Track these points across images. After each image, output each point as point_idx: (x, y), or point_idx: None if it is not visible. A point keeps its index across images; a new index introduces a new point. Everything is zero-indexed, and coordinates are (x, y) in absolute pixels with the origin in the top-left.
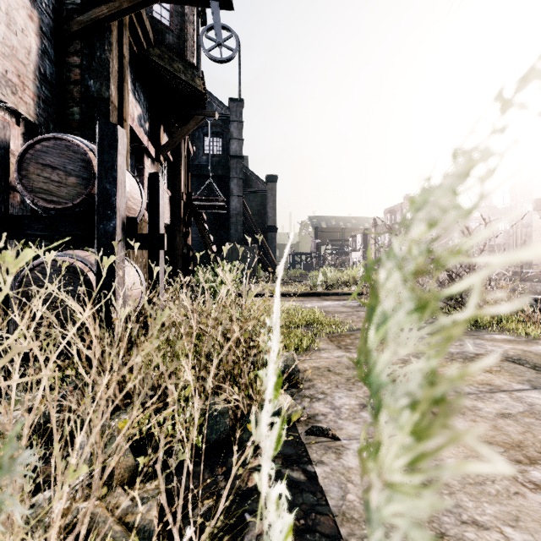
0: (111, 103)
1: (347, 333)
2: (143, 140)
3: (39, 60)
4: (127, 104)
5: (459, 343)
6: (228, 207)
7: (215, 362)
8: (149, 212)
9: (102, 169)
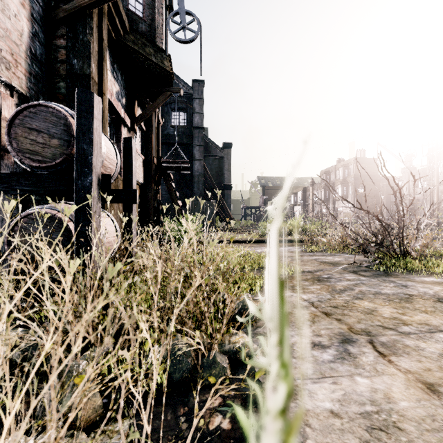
0: (91, 79)
1: (293, 275)
2: (120, 112)
3: (30, 41)
4: (106, 80)
5: (393, 285)
6: (191, 169)
7: (177, 310)
8: (123, 171)
9: (80, 131)
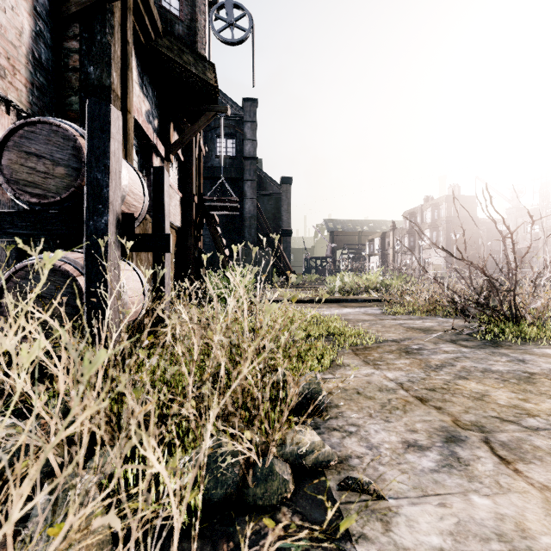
0: (112, 91)
1: (373, 345)
2: (151, 137)
3: (32, 43)
4: (131, 94)
5: (506, 359)
6: (242, 210)
7: (216, 410)
8: (153, 210)
9: (92, 156)
